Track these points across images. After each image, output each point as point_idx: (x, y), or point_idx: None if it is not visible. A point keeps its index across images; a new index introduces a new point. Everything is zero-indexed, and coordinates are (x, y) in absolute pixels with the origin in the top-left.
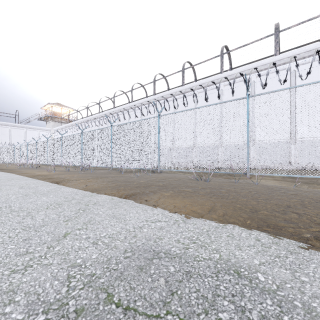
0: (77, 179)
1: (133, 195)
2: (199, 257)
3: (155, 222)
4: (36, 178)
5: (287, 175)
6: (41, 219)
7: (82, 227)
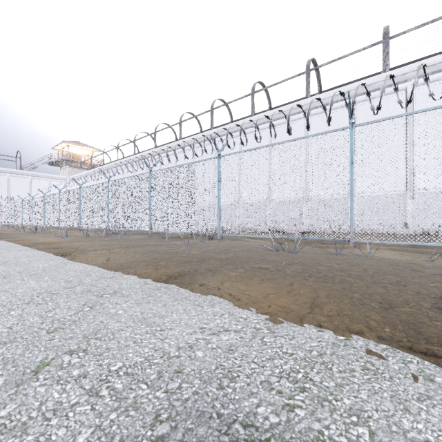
0: (96, 249)
1: (179, 276)
2: (324, 438)
3: (219, 334)
4: (36, 247)
5: (412, 243)
6: (8, 328)
7: (79, 347)
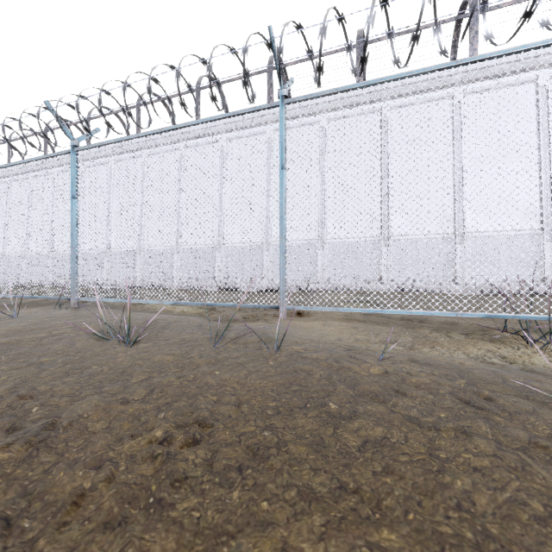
0: None
1: None
2: None
3: None
4: None
5: (369, 310)
6: None
7: None
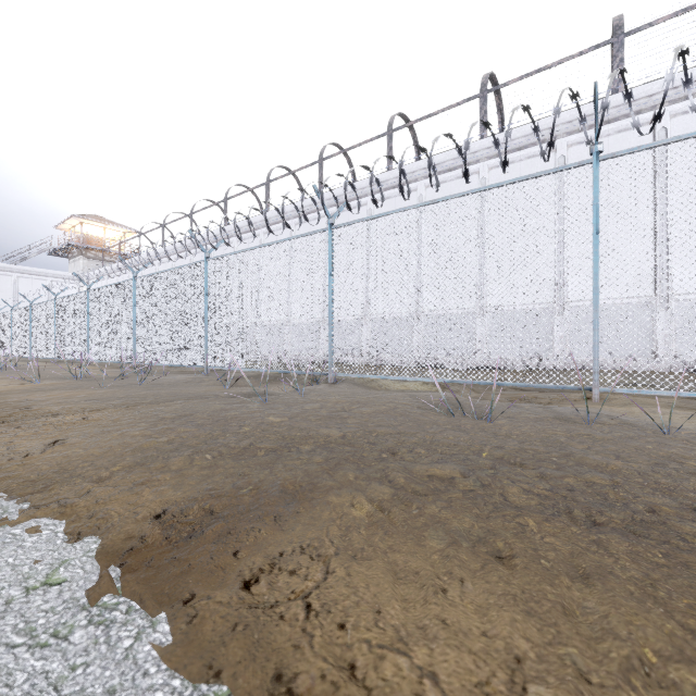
0: (61, 412)
1: (195, 524)
2: None
3: None
4: None
5: None
6: None
7: None
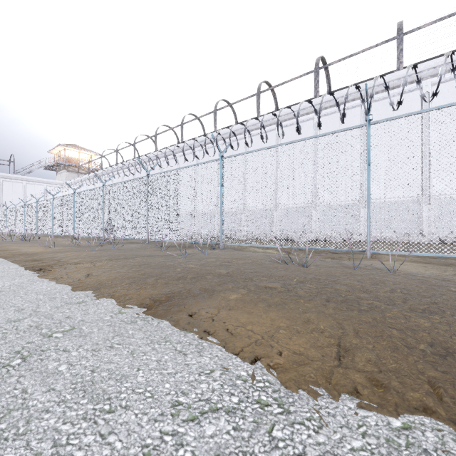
0: (80, 262)
1: (166, 300)
2: None
3: (200, 420)
4: (13, 259)
5: (438, 255)
6: None
7: None
